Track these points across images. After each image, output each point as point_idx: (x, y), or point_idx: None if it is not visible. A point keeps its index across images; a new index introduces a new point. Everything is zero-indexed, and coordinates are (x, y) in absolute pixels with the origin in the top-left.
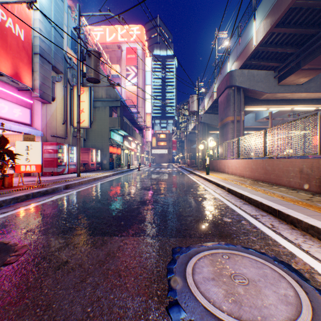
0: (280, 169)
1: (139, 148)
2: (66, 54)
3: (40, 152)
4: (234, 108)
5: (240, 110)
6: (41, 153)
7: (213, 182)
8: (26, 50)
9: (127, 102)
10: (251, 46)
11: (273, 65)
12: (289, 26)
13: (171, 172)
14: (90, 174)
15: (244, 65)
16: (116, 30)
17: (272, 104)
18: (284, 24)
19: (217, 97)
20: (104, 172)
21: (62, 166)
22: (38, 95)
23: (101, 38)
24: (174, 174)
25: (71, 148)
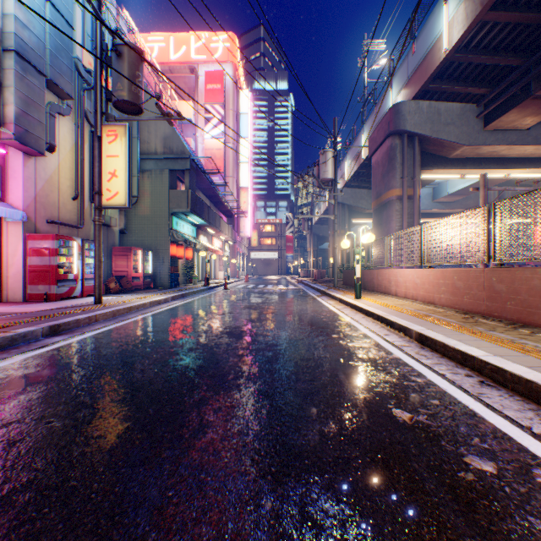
0: (535, 290)
1: (227, 249)
2: (80, 61)
3: None
4: (403, 173)
5: (414, 177)
6: None
7: (376, 317)
8: None
9: (207, 168)
10: (437, 54)
11: (477, 93)
12: (516, 9)
13: (285, 293)
14: (125, 297)
15: (421, 93)
16: (187, 40)
17: (471, 166)
18: (508, 4)
19: (369, 154)
20: (156, 293)
21: (68, 282)
22: (13, 136)
23: (160, 54)
24: (291, 297)
25: (91, 246)
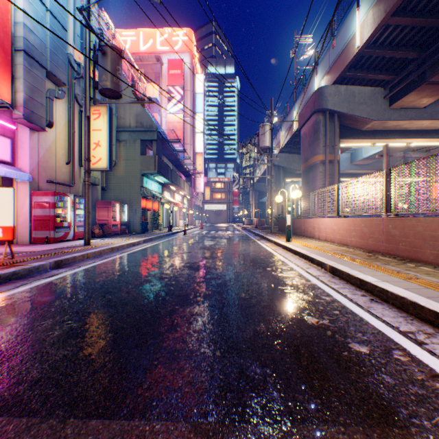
0: (419, 234)
1: (186, 202)
2: (72, 56)
3: (11, 205)
4: (325, 142)
5: (334, 145)
6: (14, 208)
7: (301, 255)
8: (1, 42)
9: (170, 137)
10: (352, 49)
11: (383, 79)
12: (412, 15)
13: (232, 237)
14: (107, 240)
15: (339, 79)
16: (153, 35)
17: (380, 137)
18: (406, 12)
19: (299, 127)
20: (131, 237)
21: (63, 229)
22: (23, 116)
23: (132, 46)
24: (237, 240)
25: (80, 200)
